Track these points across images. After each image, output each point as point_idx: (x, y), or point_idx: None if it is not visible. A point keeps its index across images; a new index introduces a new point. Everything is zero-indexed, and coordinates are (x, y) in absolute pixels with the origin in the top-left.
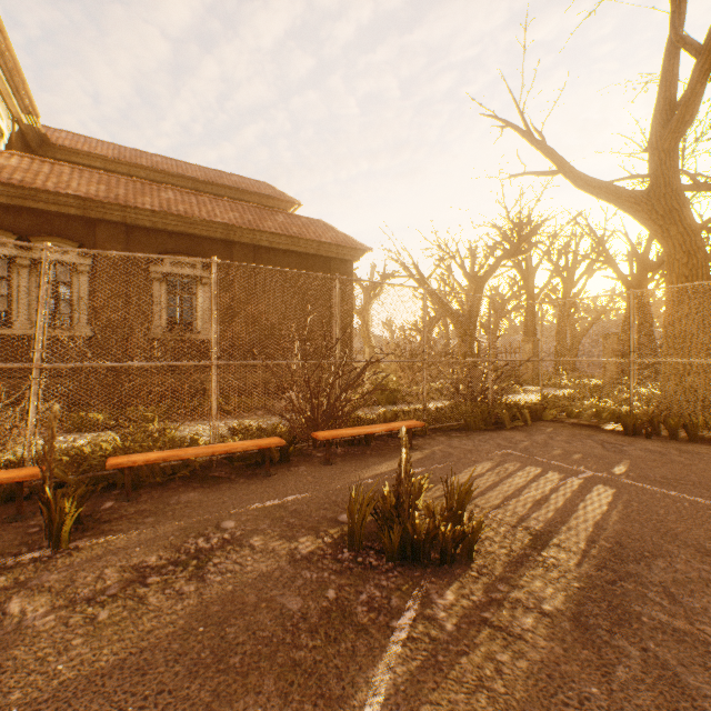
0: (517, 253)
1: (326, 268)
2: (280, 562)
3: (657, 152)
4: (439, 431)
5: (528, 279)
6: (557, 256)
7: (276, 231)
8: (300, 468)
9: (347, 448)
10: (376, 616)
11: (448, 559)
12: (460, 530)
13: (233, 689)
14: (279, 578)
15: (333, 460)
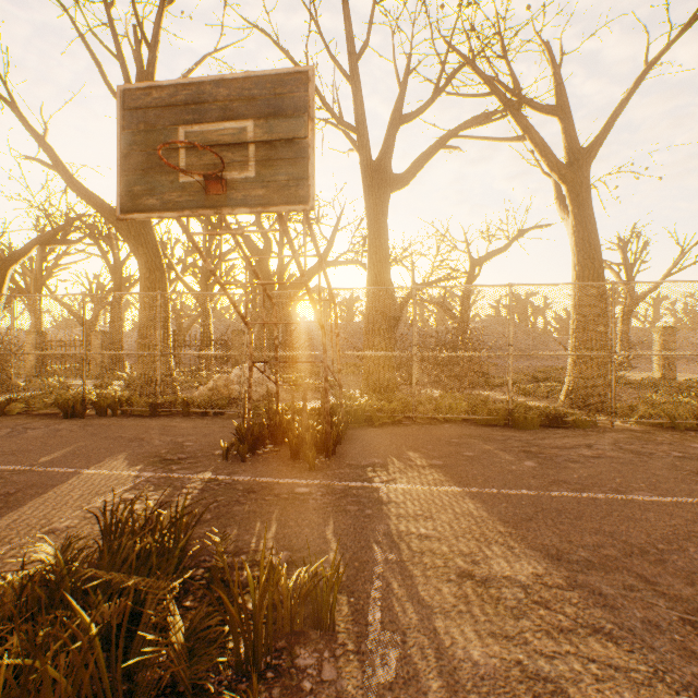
0: (57, 242)
1: None
2: None
3: None
4: None
5: (116, 272)
6: None
7: None
8: None
9: None
10: None
11: None
12: None
13: None
14: None
15: None
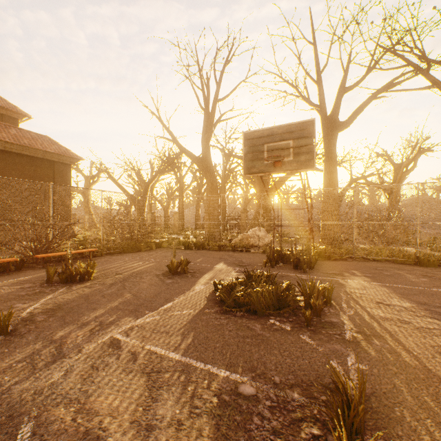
0: (166, 171)
1: (51, 167)
2: (17, 289)
3: (203, 144)
4: (110, 254)
5: (181, 182)
6: (195, 171)
7: (10, 141)
8: (28, 271)
9: (56, 263)
10: (52, 291)
11: (83, 280)
12: (87, 271)
13: (3, 304)
14: (17, 291)
15: (47, 267)
